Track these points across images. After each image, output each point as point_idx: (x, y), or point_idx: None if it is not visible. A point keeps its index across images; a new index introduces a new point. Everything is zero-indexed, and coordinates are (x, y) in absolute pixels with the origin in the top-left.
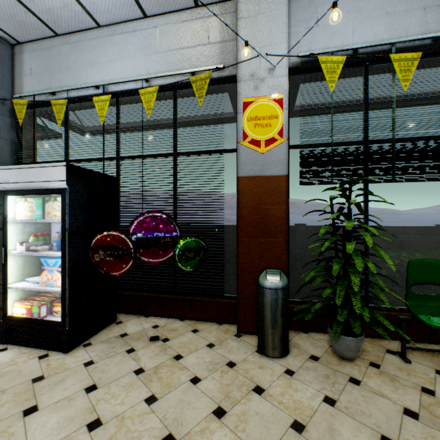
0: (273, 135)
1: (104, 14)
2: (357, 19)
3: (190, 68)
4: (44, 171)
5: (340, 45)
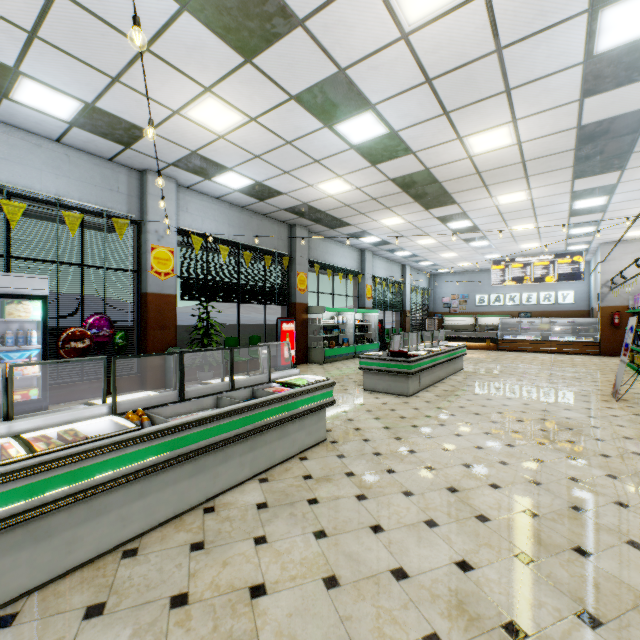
0: (169, 270)
1: (14, 121)
2: (205, 217)
3: (103, 203)
4: (23, 280)
5: (198, 228)
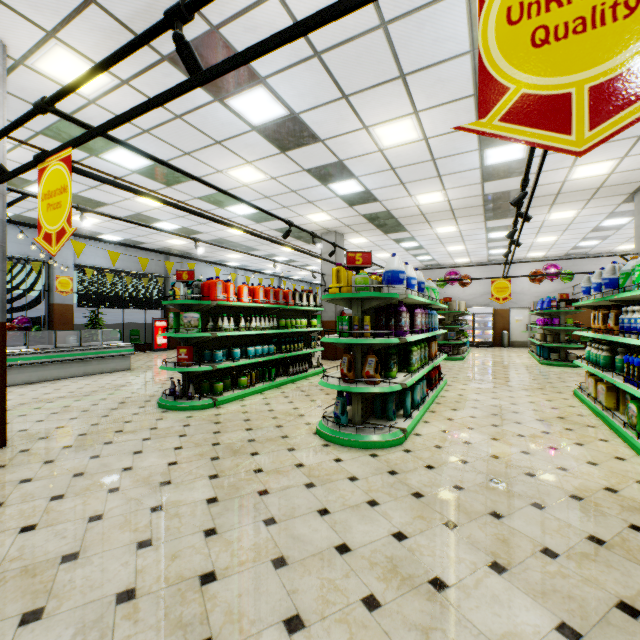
0: (69, 290)
1: None
2: (96, 256)
3: (25, 253)
4: None
5: (91, 263)
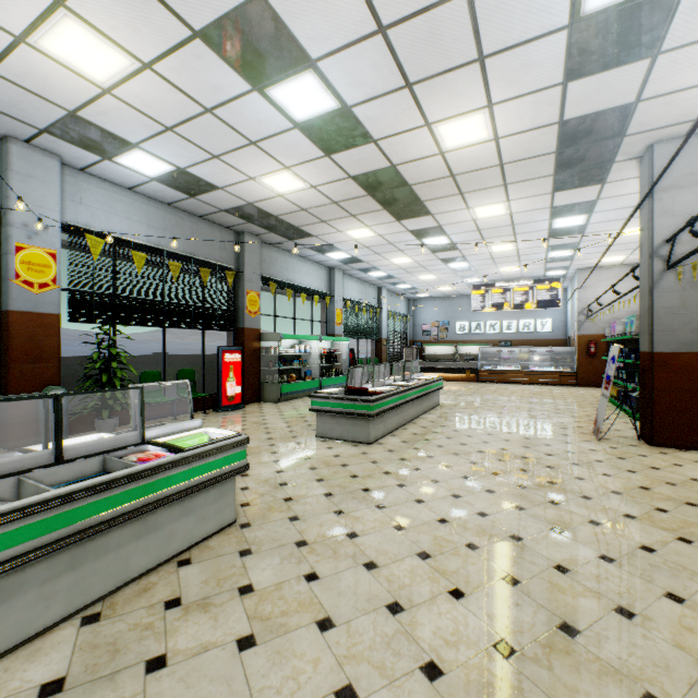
0: (47, 280)
1: None
2: (110, 213)
3: None
4: None
5: (99, 225)
